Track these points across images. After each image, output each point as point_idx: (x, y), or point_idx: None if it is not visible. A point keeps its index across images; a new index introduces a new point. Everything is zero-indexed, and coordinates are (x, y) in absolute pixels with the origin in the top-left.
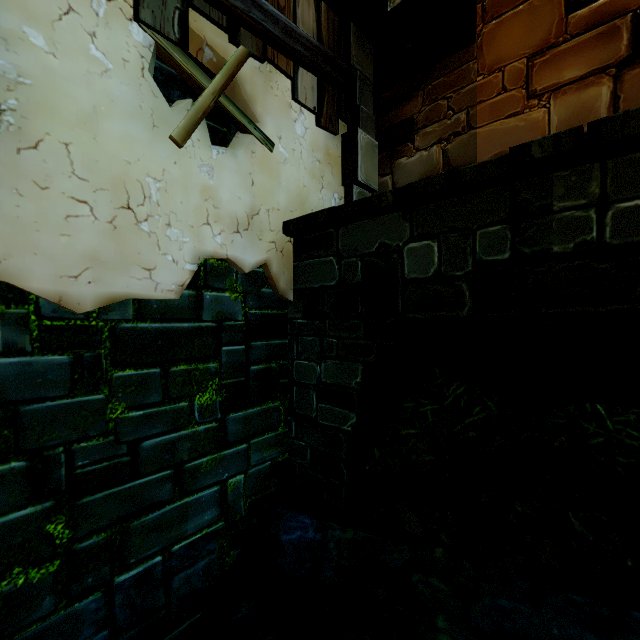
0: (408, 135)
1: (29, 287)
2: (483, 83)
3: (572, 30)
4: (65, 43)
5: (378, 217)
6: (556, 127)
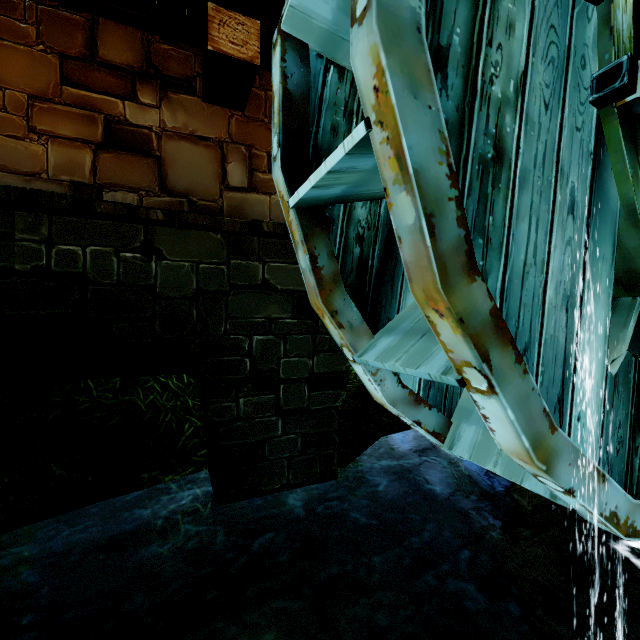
0: None
1: None
2: None
3: (66, 99)
4: None
5: None
6: (54, 167)
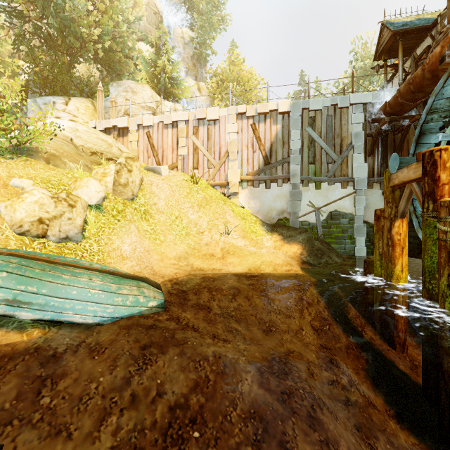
0: None
1: (369, 222)
2: None
3: None
4: (372, 196)
5: None
6: None
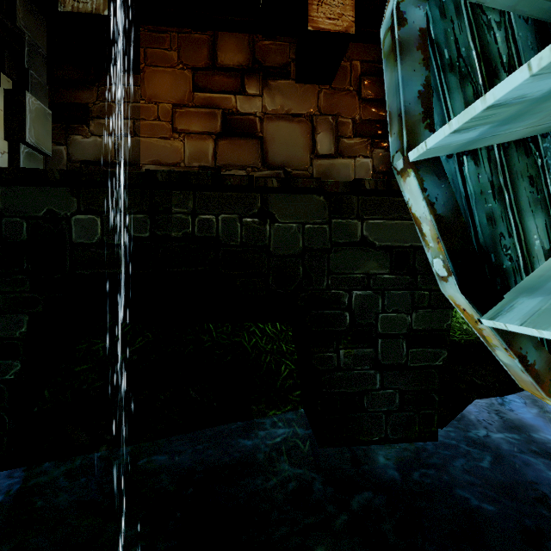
0: (84, 118)
1: None
2: (145, 106)
3: (196, 102)
4: None
5: (46, 187)
6: (188, 157)
